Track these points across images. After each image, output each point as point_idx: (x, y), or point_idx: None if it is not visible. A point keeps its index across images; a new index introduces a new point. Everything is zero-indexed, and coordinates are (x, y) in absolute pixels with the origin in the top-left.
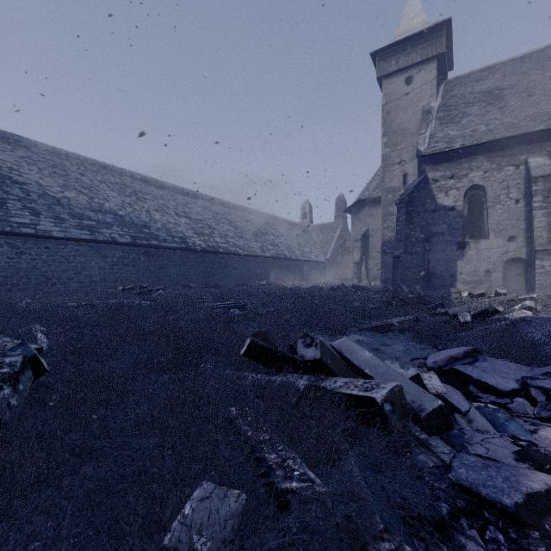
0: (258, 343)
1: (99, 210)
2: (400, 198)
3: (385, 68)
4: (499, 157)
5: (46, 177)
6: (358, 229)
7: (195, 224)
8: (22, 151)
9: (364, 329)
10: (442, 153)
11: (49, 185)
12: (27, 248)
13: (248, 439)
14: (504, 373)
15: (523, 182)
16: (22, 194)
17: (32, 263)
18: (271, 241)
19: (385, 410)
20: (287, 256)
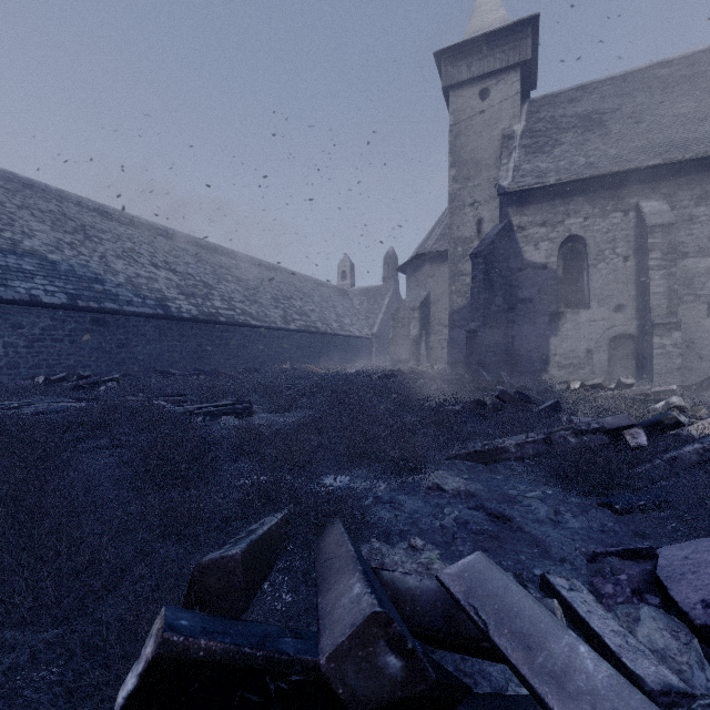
0: (189, 656)
1: (11, 250)
2: (477, 250)
3: (453, 75)
4: (604, 200)
5: None
6: (416, 294)
7: (183, 280)
8: None
9: (455, 456)
10: (531, 191)
11: None
12: None
13: None
14: None
15: (633, 233)
16: None
17: None
18: (298, 308)
19: None
20: (321, 330)
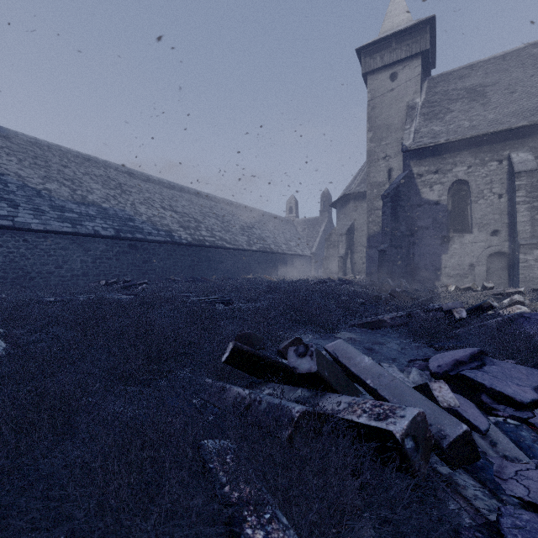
0: (242, 349)
1: (82, 202)
2: (386, 192)
3: (370, 64)
4: (483, 153)
5: (26, 168)
6: (343, 223)
7: (181, 217)
8: (1, 142)
9: (354, 325)
10: (427, 148)
11: (29, 176)
12: (4, 241)
13: (224, 500)
14: (517, 378)
15: (505, 177)
16: (0, 185)
17: (9, 256)
18: (258, 235)
19: (406, 448)
20: (274, 250)
